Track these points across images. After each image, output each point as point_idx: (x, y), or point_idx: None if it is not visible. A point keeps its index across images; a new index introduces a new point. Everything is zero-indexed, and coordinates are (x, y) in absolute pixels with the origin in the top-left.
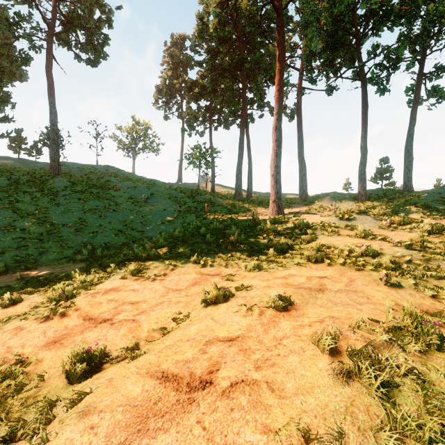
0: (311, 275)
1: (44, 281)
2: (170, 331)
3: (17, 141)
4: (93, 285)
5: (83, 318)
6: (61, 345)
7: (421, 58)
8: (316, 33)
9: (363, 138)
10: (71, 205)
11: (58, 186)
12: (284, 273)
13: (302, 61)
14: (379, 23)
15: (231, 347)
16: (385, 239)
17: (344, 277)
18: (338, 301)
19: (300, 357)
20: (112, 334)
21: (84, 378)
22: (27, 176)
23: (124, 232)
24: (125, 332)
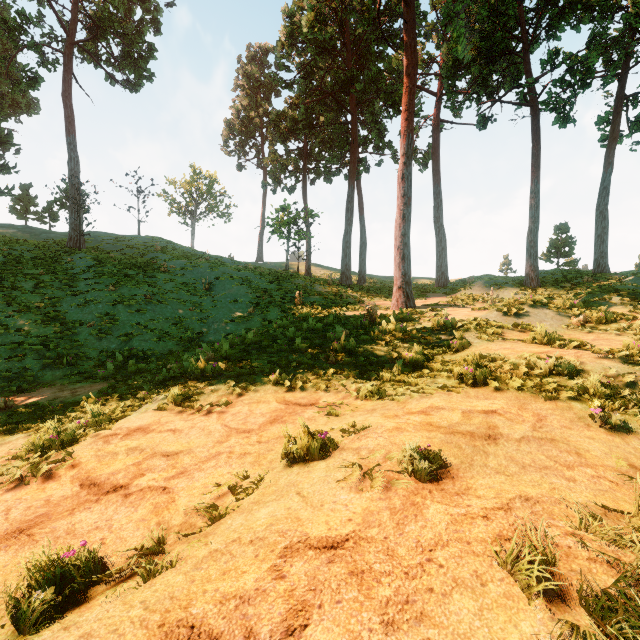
0: (470, 408)
1: (40, 413)
2: (223, 514)
3: (22, 201)
4: (113, 420)
5: (81, 483)
6: (29, 538)
7: (621, 72)
8: (465, 30)
9: (534, 192)
10: (94, 294)
11: (78, 266)
12: (422, 404)
13: (439, 81)
14: (559, 17)
15: (332, 564)
16: (583, 346)
17: (526, 411)
18: (526, 461)
19: (478, 601)
20: (122, 518)
21: (46, 622)
22: (33, 251)
23: (172, 334)
24: (146, 512)
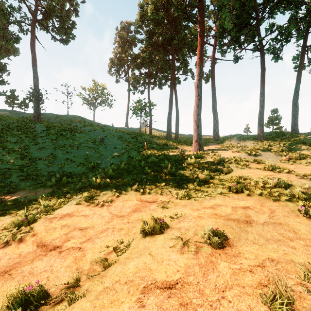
0: (235, 205)
1: (18, 204)
2: (110, 264)
3: (11, 98)
4: (54, 209)
5: (37, 245)
6: (9, 276)
7: (304, 34)
8: (229, 14)
9: (262, 93)
10: (46, 144)
11: (38, 130)
12: (211, 203)
13: (215, 39)
14: (274, 7)
15: (170, 298)
16: (290, 172)
17: (264, 207)
18: (268, 236)
19: None
20: (58, 265)
21: None
22: (16, 122)
23: (84, 164)
24: (70, 262)
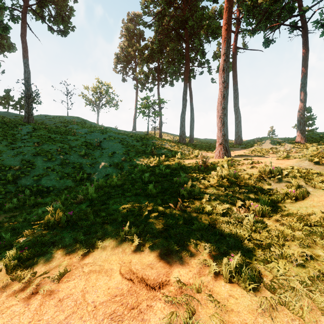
0: None
1: None
2: None
3: (6, 99)
4: None
5: None
6: None
7: None
8: None
9: (303, 83)
10: (24, 148)
11: (23, 132)
12: None
13: (237, 24)
14: None
15: None
16: None
17: None
18: None
19: None
20: None
21: None
22: (0, 124)
23: (70, 175)
24: None
